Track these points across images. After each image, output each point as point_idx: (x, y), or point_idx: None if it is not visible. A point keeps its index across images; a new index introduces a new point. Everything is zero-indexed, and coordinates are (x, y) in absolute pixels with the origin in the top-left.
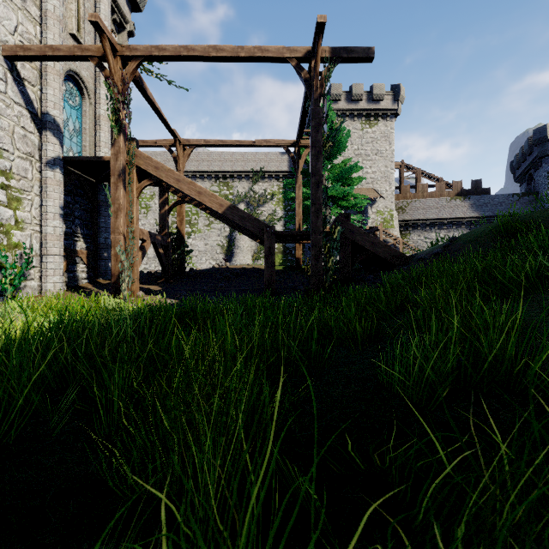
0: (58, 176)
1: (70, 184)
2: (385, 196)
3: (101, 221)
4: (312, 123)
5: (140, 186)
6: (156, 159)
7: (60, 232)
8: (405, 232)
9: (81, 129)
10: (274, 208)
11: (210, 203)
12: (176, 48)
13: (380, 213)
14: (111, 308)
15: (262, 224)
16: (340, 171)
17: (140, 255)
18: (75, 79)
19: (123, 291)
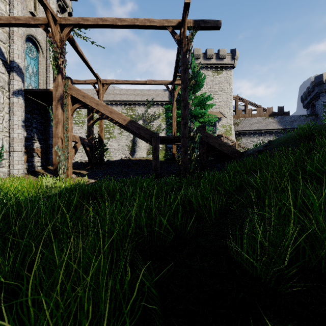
0: (21, 101)
1: (30, 106)
2: (227, 116)
3: (50, 130)
4: (182, 68)
5: (73, 108)
6: (88, 93)
7: (22, 136)
8: (238, 137)
9: (37, 72)
10: (160, 123)
11: (118, 119)
12: (95, 19)
13: (223, 126)
14: (50, 186)
15: (151, 132)
16: (200, 100)
17: (73, 151)
18: (33, 40)
19: (60, 174)
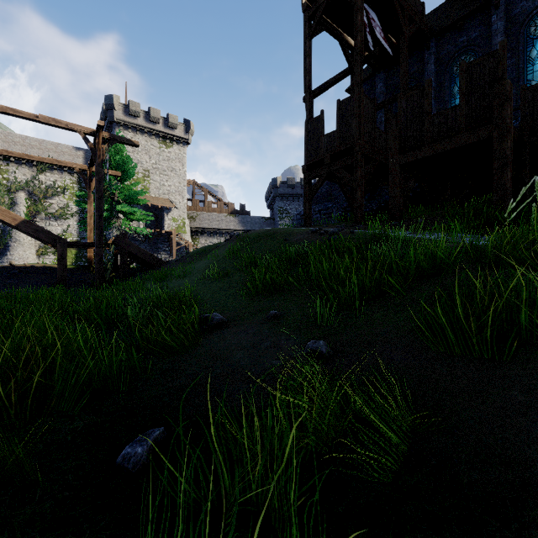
0: None
1: None
2: (179, 206)
3: None
4: (96, 178)
5: None
6: None
7: None
8: (196, 236)
9: None
10: (66, 202)
11: (3, 217)
12: None
13: (175, 220)
14: None
15: (56, 236)
16: (129, 194)
17: None
18: None
19: None
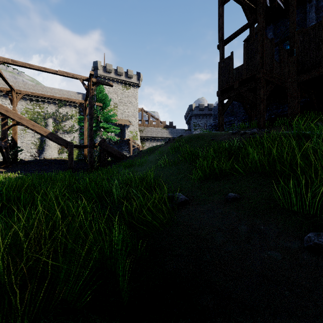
0: None
1: None
2: (134, 124)
3: None
4: (89, 106)
5: None
6: None
7: None
8: (143, 142)
9: None
10: (73, 123)
11: (39, 131)
12: (23, 62)
13: (131, 132)
14: None
15: (67, 141)
16: (107, 116)
17: None
18: None
19: None
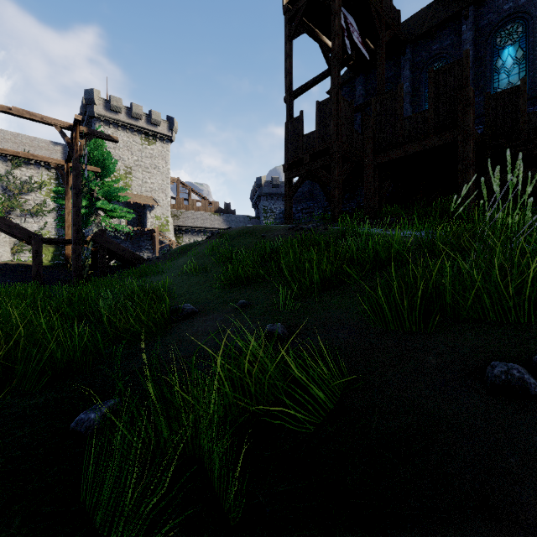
0: None
1: None
2: (162, 204)
3: None
4: (74, 173)
5: None
6: None
7: None
8: (179, 235)
9: None
10: (43, 198)
11: None
12: None
13: (158, 218)
14: None
15: (30, 232)
16: (109, 190)
17: None
18: None
19: None
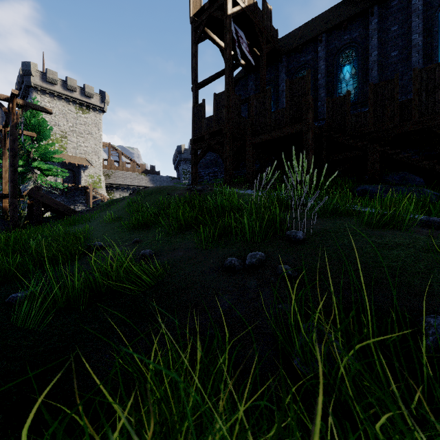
0: None
1: None
2: (95, 165)
3: None
4: (11, 138)
5: None
6: None
7: None
8: (111, 191)
9: None
10: None
11: None
12: None
13: (91, 176)
14: None
15: None
16: (45, 152)
17: None
18: None
19: None
